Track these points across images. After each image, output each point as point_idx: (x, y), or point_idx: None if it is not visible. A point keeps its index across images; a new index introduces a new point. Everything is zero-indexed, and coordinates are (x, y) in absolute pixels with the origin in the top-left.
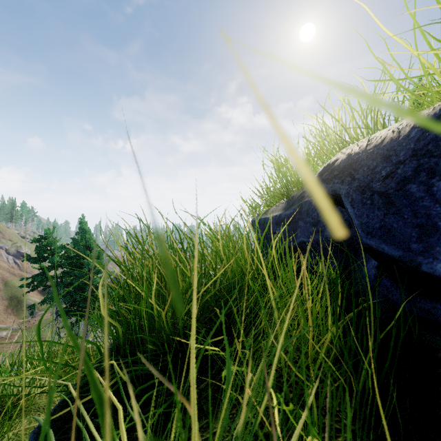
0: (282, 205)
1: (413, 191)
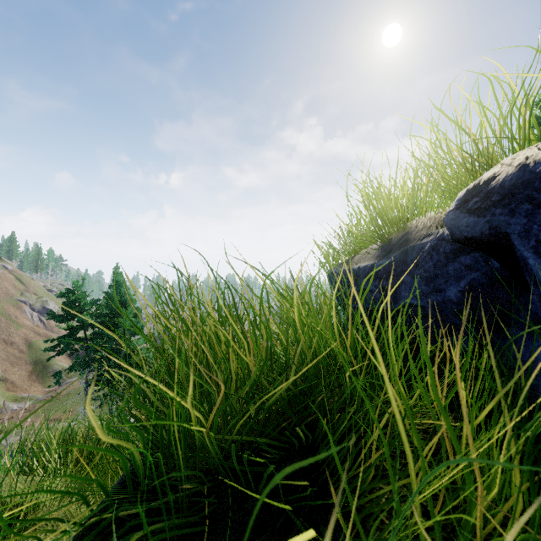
0: (374, 252)
1: None
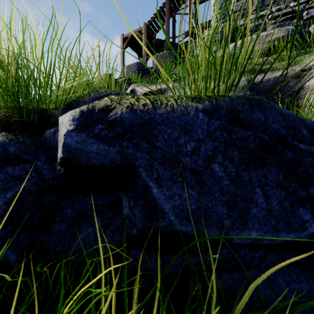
0: None
1: (217, 170)
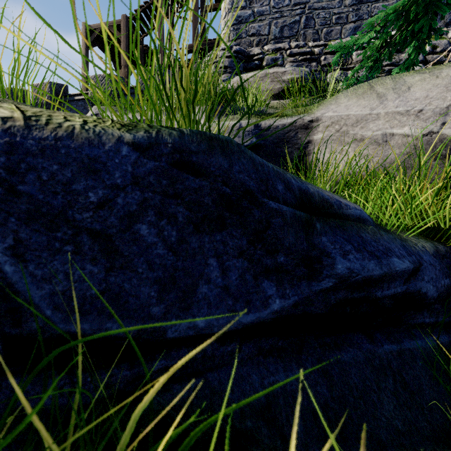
0: None
1: (144, 233)
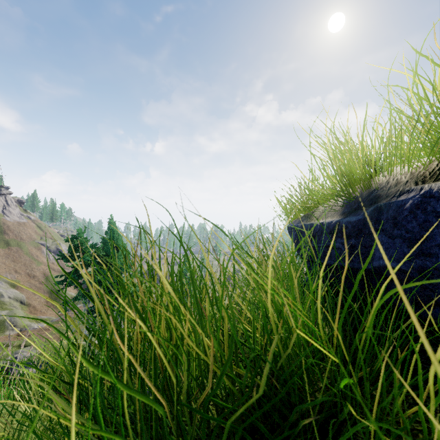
0: (338, 208)
1: None
